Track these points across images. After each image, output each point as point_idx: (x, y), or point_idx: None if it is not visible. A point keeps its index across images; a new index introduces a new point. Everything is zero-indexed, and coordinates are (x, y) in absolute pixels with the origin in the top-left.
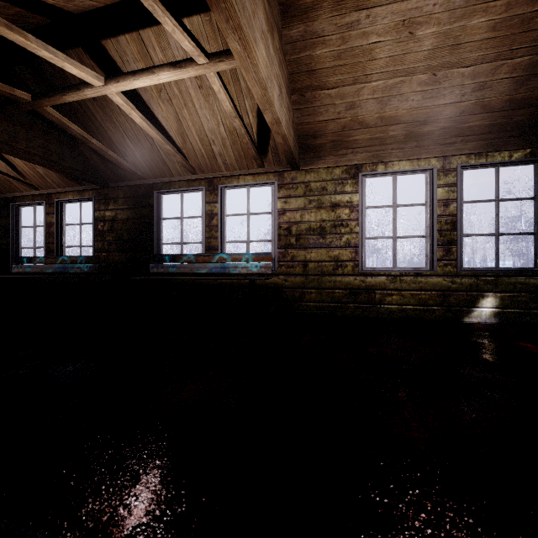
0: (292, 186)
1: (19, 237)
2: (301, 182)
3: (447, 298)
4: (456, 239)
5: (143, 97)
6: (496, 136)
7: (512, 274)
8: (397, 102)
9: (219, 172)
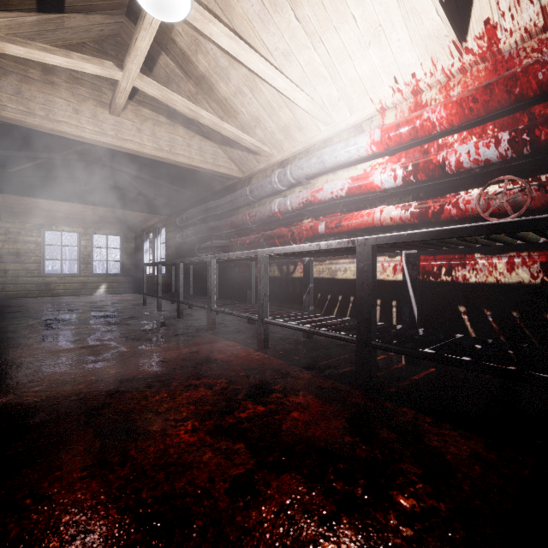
0: None
1: None
2: (3, 227)
3: (87, 286)
4: (90, 262)
5: None
6: (106, 224)
7: (112, 276)
8: (59, 206)
9: None
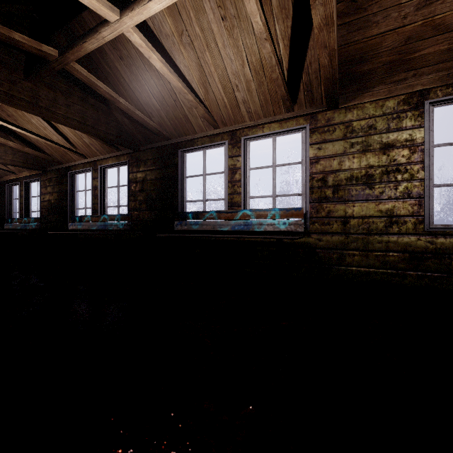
0: (327, 128)
1: (75, 200)
2: (339, 123)
3: None
4: None
5: (165, 45)
6: None
7: None
8: None
9: (242, 123)
